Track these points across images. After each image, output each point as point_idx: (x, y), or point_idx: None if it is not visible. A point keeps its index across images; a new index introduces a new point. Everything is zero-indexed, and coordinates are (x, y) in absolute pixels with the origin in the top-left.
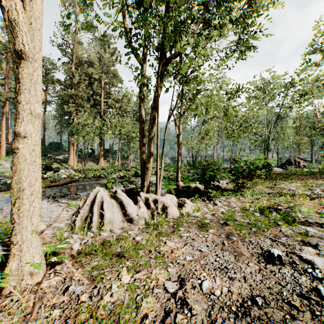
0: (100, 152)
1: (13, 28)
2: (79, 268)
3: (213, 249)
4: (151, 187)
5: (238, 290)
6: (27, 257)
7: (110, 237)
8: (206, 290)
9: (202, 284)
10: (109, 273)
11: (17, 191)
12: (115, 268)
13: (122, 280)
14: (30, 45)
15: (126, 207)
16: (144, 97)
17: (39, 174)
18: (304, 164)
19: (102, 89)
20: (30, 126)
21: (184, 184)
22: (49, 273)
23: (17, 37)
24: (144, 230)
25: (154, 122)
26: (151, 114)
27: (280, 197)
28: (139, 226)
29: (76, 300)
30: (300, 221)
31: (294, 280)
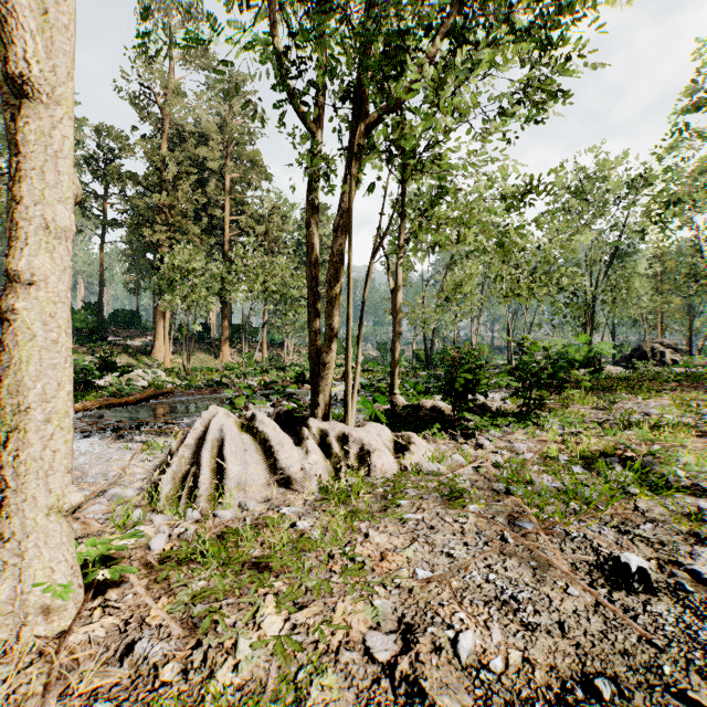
0: (222, 331)
1: (4, 22)
2: (163, 595)
3: (480, 551)
4: (333, 408)
5: (548, 657)
6: (37, 572)
7: (238, 520)
8: (469, 656)
9: (459, 642)
10: (233, 610)
11: (13, 412)
12: (247, 596)
13: (263, 627)
14: (45, 65)
15: (276, 451)
16: (317, 206)
17: (68, 372)
18: (673, 357)
19: (227, 194)
20: (45, 258)
21: (406, 400)
22: (91, 607)
23: (13, 43)
24: (316, 505)
25: (340, 259)
26: (333, 241)
27: (627, 430)
28: (306, 496)
29: (150, 678)
30: (681, 486)
31: (687, 632)
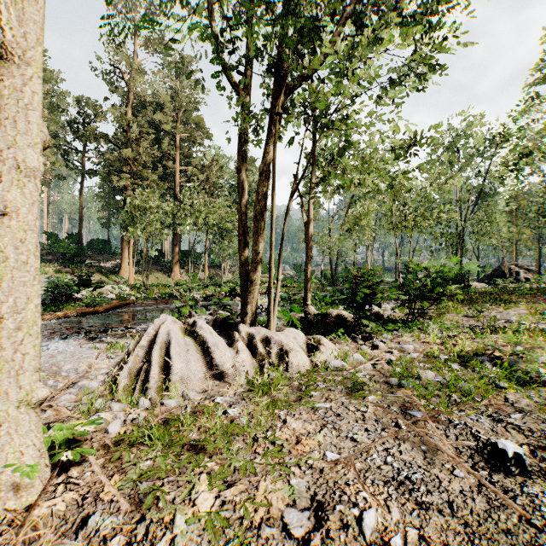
0: (174, 255)
1: None
2: (116, 473)
3: (378, 436)
4: (259, 315)
5: (441, 535)
6: (9, 455)
7: (180, 408)
8: (373, 533)
9: (363, 519)
10: (173, 487)
11: None
12: (185, 474)
13: (197, 503)
14: (15, 31)
15: (212, 351)
16: (246, 156)
17: (36, 288)
18: (525, 276)
19: (177, 150)
20: (16, 193)
21: (316, 309)
22: (55, 483)
23: None
24: (244, 395)
25: (264, 198)
26: (258, 184)
27: (494, 334)
28: (236, 387)
29: None
30: (541, 380)
31: None
